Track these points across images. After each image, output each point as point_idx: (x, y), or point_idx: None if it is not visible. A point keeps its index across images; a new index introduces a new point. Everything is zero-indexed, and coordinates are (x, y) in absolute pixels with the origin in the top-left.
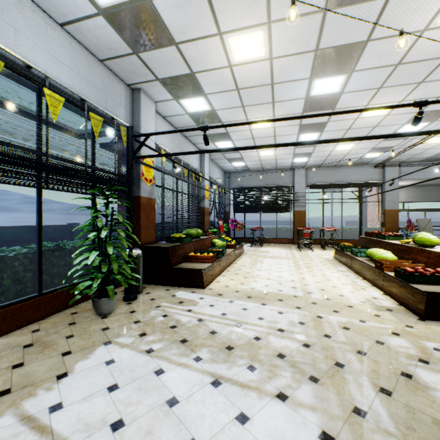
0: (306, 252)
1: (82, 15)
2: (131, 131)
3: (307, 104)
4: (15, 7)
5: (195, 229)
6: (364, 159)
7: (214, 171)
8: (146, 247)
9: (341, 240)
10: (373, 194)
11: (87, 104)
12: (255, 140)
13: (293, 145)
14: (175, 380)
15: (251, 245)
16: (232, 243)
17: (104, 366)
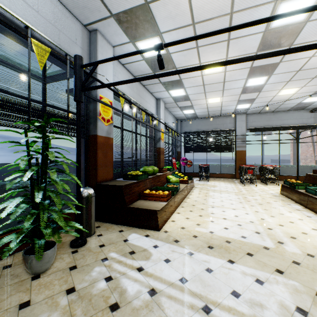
0: (251, 187)
1: None
2: (79, 61)
3: (264, 40)
4: None
5: (151, 166)
6: (302, 103)
7: (168, 118)
8: (101, 185)
9: (278, 176)
10: (314, 135)
11: (34, 34)
12: (205, 87)
13: (282, 53)
14: None
15: (199, 179)
16: (185, 178)
17: None
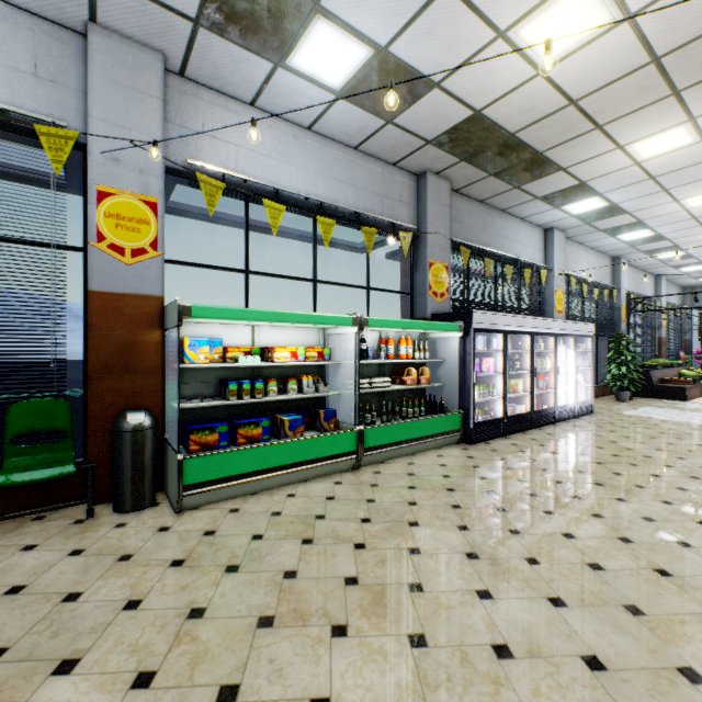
0: None
1: (609, 244)
2: (629, 296)
3: None
4: (581, 255)
5: (660, 359)
6: None
7: (669, 292)
8: None
9: None
10: None
11: (596, 283)
12: None
13: None
14: (695, 414)
15: None
16: None
17: (652, 409)
